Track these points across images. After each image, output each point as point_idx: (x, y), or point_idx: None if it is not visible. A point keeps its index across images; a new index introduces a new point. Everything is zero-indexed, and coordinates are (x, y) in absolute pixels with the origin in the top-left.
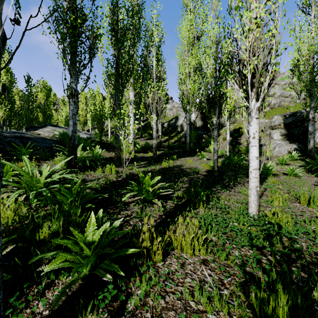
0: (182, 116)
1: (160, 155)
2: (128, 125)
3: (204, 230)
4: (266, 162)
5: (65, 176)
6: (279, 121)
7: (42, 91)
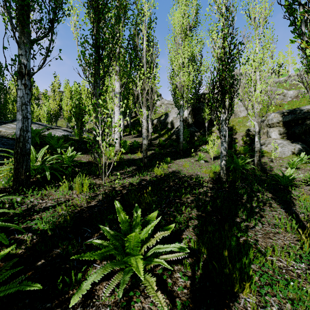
0: (172, 112)
1: (151, 157)
2: (110, 121)
3: None
4: (272, 165)
5: None
6: (277, 119)
7: None
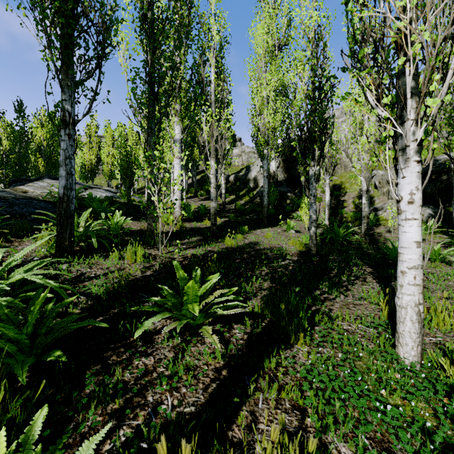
0: (255, 165)
1: (223, 225)
2: (168, 177)
3: (318, 422)
4: (388, 237)
5: (28, 276)
6: None
7: (45, 125)
